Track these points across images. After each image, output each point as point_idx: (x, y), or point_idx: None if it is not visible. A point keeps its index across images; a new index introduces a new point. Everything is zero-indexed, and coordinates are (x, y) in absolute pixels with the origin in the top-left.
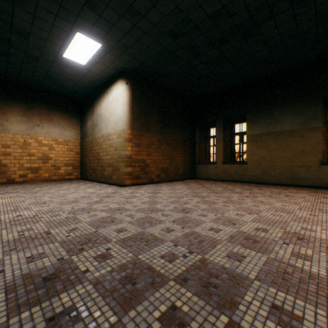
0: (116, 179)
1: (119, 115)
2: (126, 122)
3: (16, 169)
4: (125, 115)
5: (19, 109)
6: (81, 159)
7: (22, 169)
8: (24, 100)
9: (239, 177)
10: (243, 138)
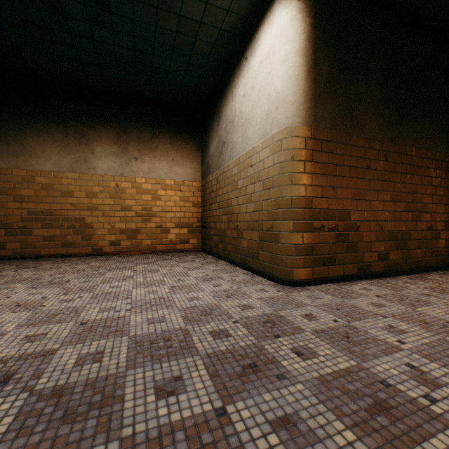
0: (267, 262)
1: (276, 91)
2: (297, 106)
3: (104, 232)
4: (294, 85)
5: (109, 134)
6: (201, 215)
7: (113, 233)
8: (116, 118)
9: None
10: None
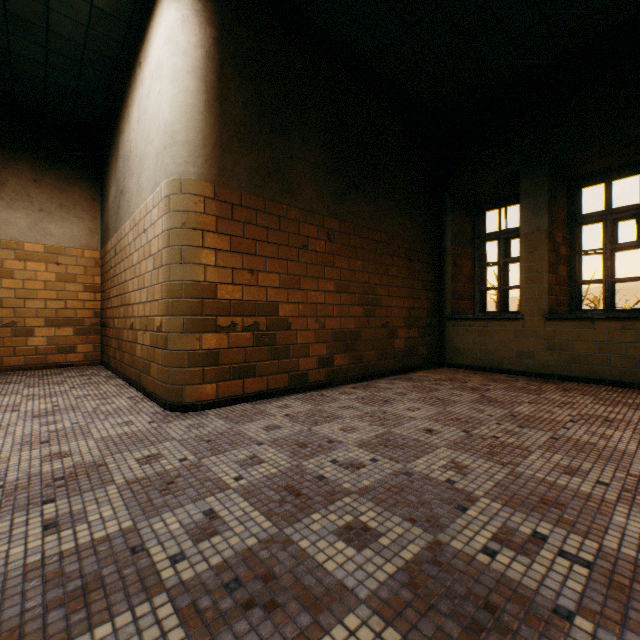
0: (157, 379)
1: (164, 122)
2: (191, 150)
3: None
4: (187, 118)
5: None
6: (101, 306)
7: None
8: None
9: (624, 367)
10: (616, 230)
